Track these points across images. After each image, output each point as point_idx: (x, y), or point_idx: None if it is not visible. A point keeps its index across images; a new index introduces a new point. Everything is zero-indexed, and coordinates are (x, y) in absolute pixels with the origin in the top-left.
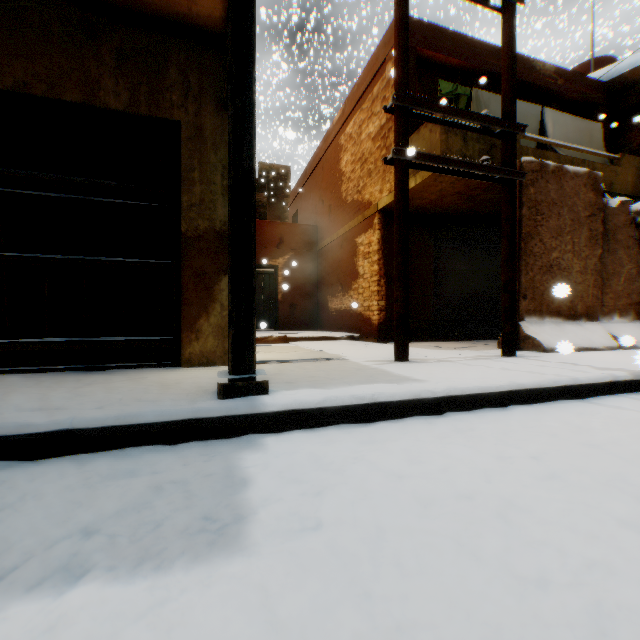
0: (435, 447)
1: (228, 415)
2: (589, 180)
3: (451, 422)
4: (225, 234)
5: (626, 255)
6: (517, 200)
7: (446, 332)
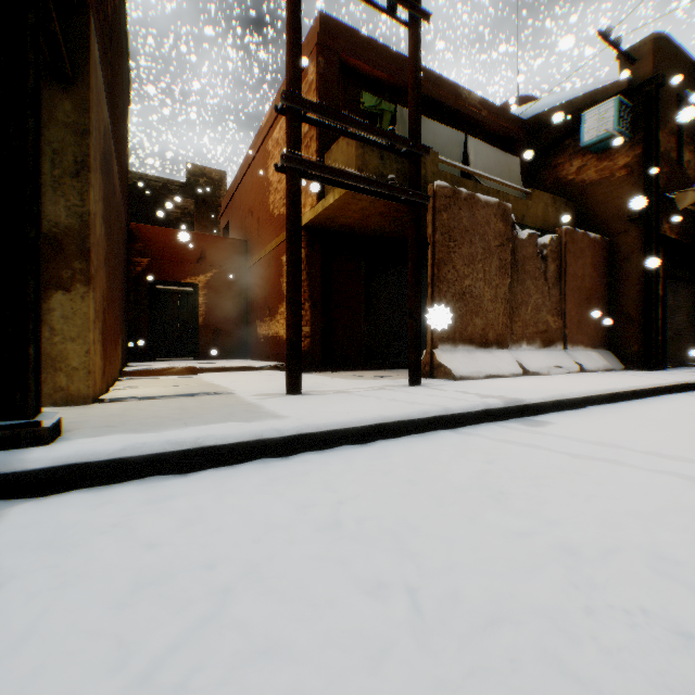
0: (238, 499)
1: None
2: (500, 211)
3: (291, 465)
4: (58, 238)
5: (535, 286)
6: (432, 225)
7: (378, 360)
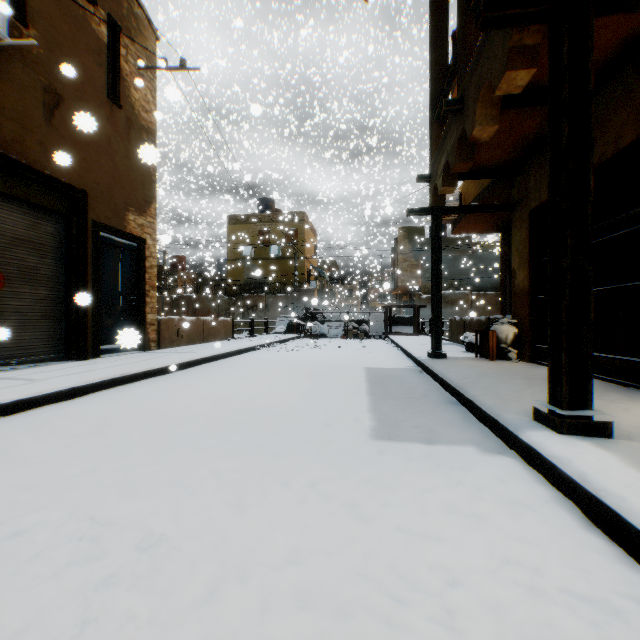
0: (487, 536)
1: (507, 428)
2: None
3: None
4: None
5: None
6: None
7: None
